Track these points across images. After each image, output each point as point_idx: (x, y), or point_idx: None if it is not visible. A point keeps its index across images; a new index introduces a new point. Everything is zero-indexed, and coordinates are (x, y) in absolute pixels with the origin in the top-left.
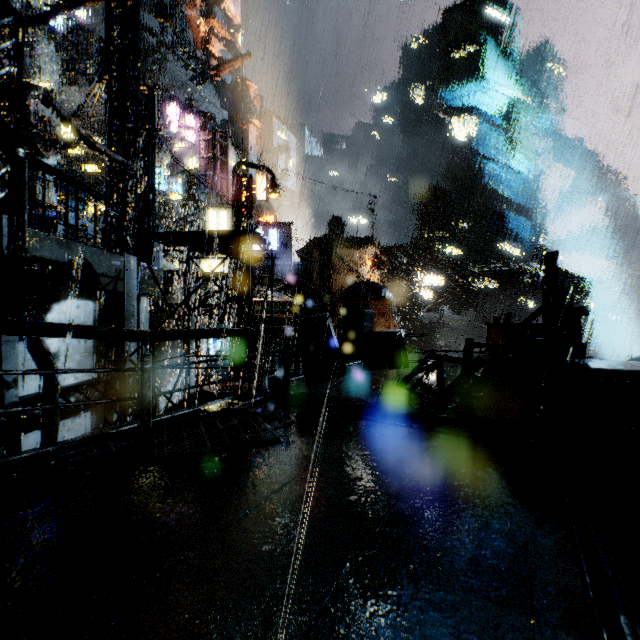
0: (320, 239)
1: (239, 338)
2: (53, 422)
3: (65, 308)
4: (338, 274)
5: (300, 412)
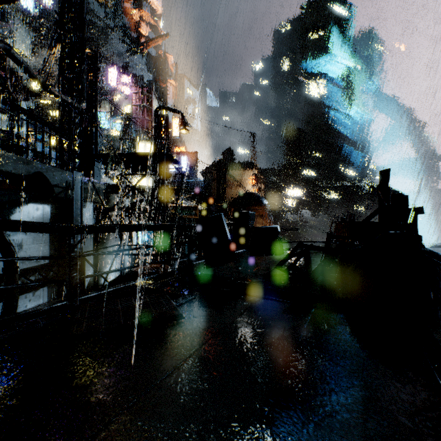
0: (217, 162)
1: (159, 232)
2: (13, 296)
3: (27, 210)
4: (229, 188)
5: (200, 290)
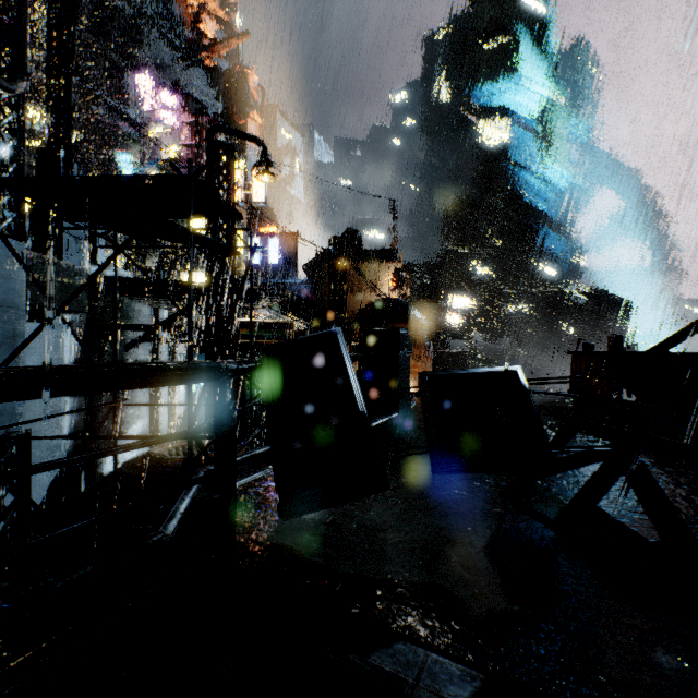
0: (330, 242)
1: None
2: None
3: None
4: (352, 294)
5: None
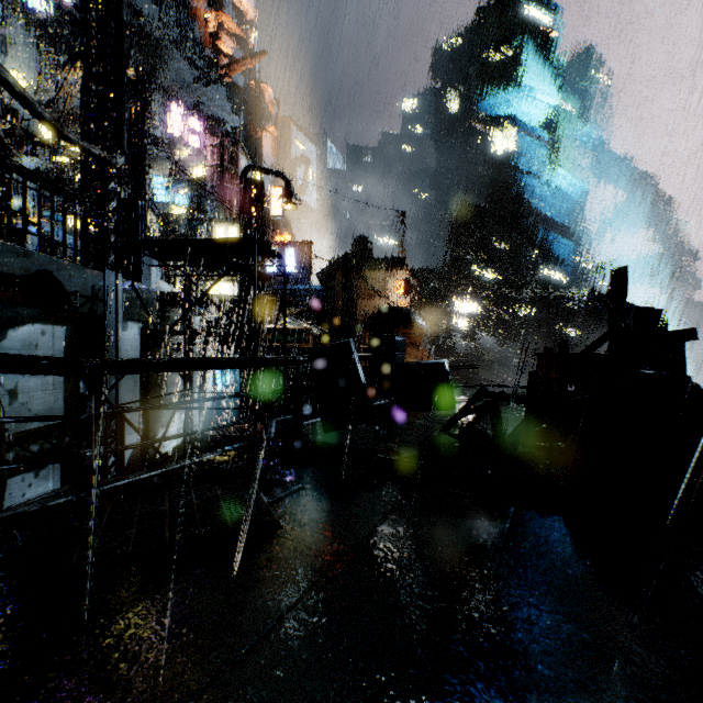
0: (343, 258)
1: (248, 371)
2: None
3: (25, 334)
4: (363, 299)
5: (314, 472)
